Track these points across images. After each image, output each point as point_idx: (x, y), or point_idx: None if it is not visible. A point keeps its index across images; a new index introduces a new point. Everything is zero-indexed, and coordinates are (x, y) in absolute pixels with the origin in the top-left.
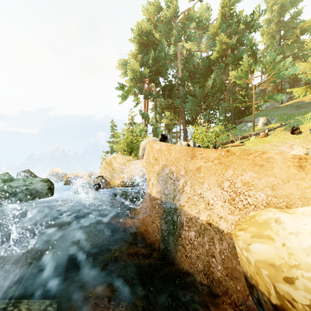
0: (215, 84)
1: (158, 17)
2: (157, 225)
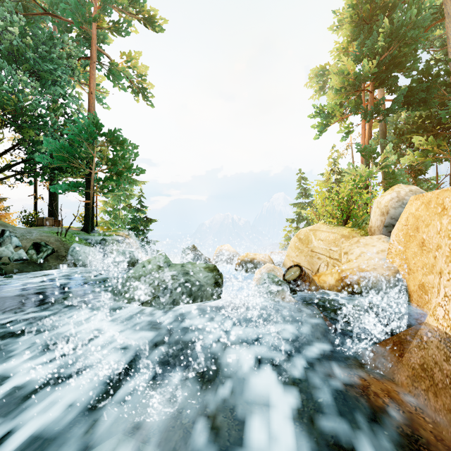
0: None
1: None
2: None
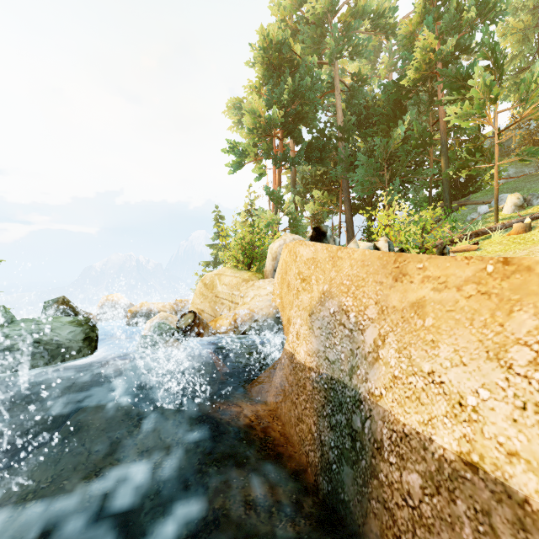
0: (411, 133)
1: (299, 16)
2: (309, 429)
